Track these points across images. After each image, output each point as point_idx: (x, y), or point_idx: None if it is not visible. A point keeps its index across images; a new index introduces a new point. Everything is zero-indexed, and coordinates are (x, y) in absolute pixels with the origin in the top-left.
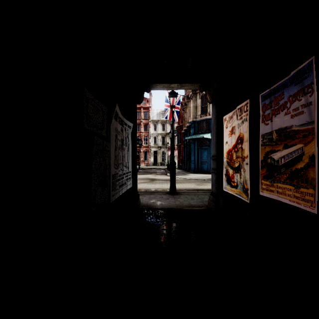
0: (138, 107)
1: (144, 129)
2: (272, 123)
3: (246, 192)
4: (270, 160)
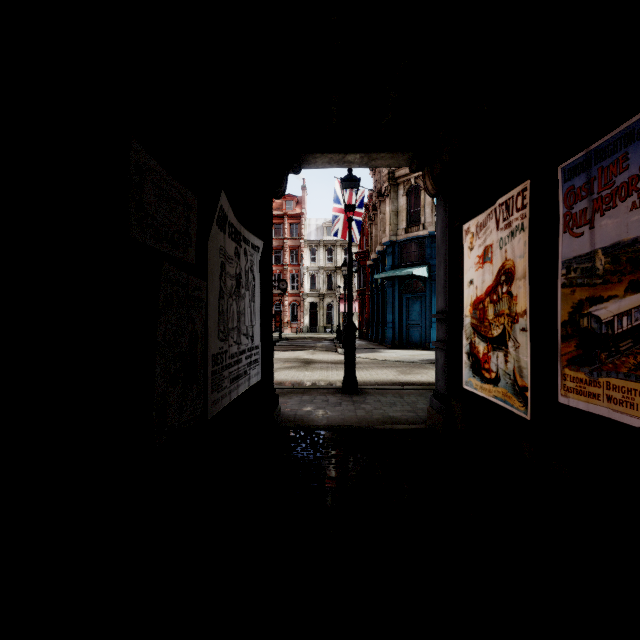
0: (279, 214)
1: (291, 260)
2: (593, 231)
3: (521, 395)
4: (589, 322)
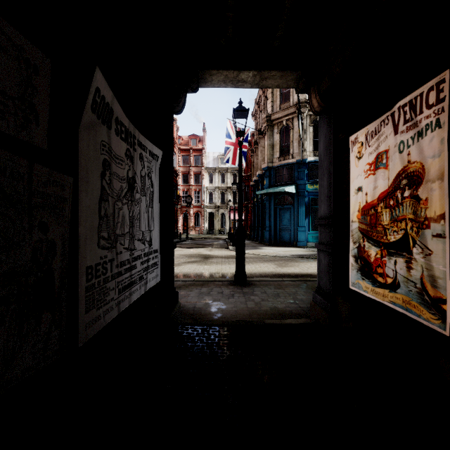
0: (186, 148)
1: (195, 181)
2: None
3: (435, 307)
4: None
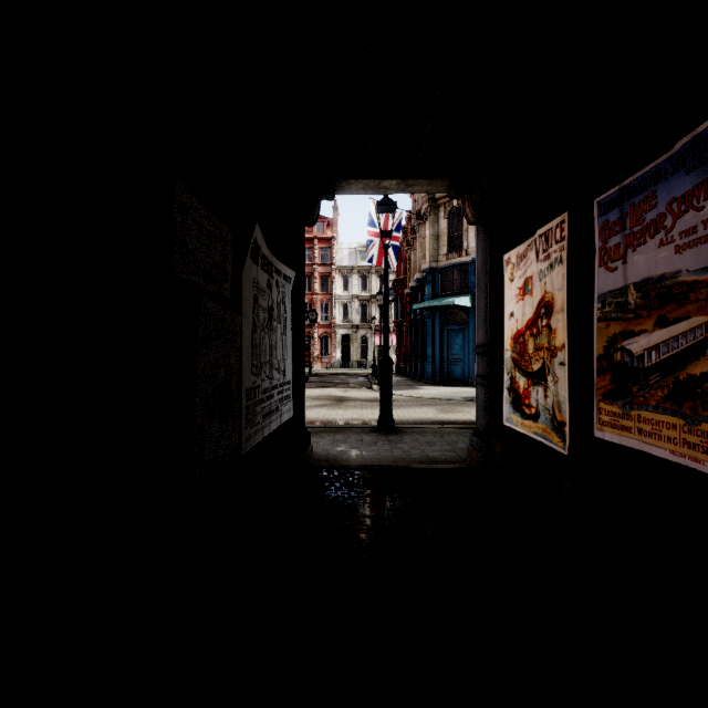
0: (308, 238)
1: (322, 287)
2: (626, 267)
3: (560, 431)
4: (622, 356)
